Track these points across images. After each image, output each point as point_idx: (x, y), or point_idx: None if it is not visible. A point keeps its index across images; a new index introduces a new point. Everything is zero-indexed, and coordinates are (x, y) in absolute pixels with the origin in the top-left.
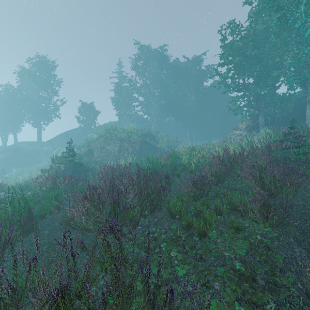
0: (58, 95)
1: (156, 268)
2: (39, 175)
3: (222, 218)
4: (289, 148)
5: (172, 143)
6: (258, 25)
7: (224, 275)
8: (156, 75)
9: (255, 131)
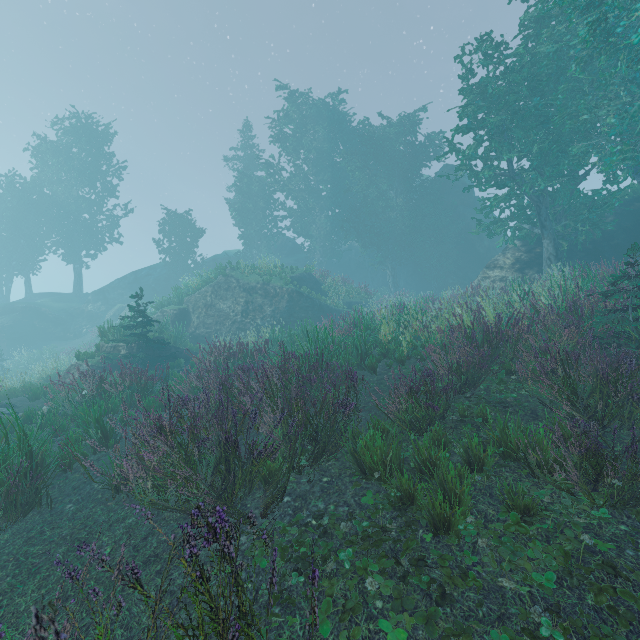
0: (117, 196)
1: (328, 621)
2: (73, 365)
3: (482, 478)
4: (623, 311)
5: (357, 296)
6: (542, 44)
7: None
8: (323, 154)
9: (533, 270)
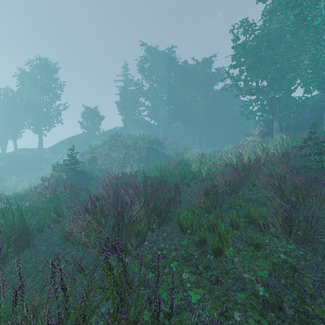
0: (60, 99)
1: (165, 292)
2: (40, 183)
3: (238, 232)
4: (309, 155)
5: (181, 149)
6: (273, 24)
7: (244, 302)
8: (164, 78)
9: (269, 137)
